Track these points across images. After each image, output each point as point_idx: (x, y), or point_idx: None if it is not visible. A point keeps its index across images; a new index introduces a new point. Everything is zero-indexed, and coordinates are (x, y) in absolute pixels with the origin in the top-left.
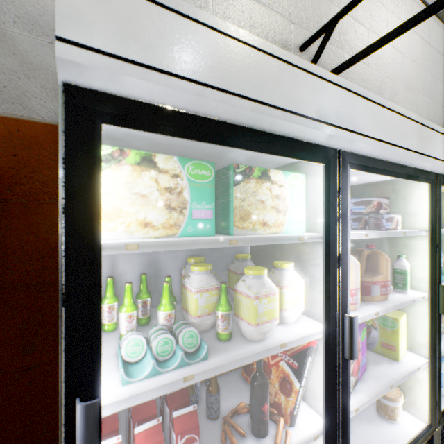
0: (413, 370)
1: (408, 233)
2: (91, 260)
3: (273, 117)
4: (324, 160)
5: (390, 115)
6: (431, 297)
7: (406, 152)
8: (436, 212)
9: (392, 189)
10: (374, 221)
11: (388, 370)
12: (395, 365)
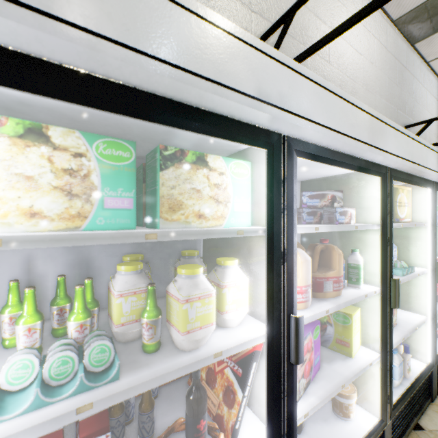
0: (366, 366)
1: (360, 227)
2: None
3: (200, 89)
4: (266, 145)
5: (340, 103)
6: (382, 291)
7: (357, 143)
8: (387, 206)
9: (347, 183)
10: (328, 215)
11: (341, 367)
12: (348, 362)
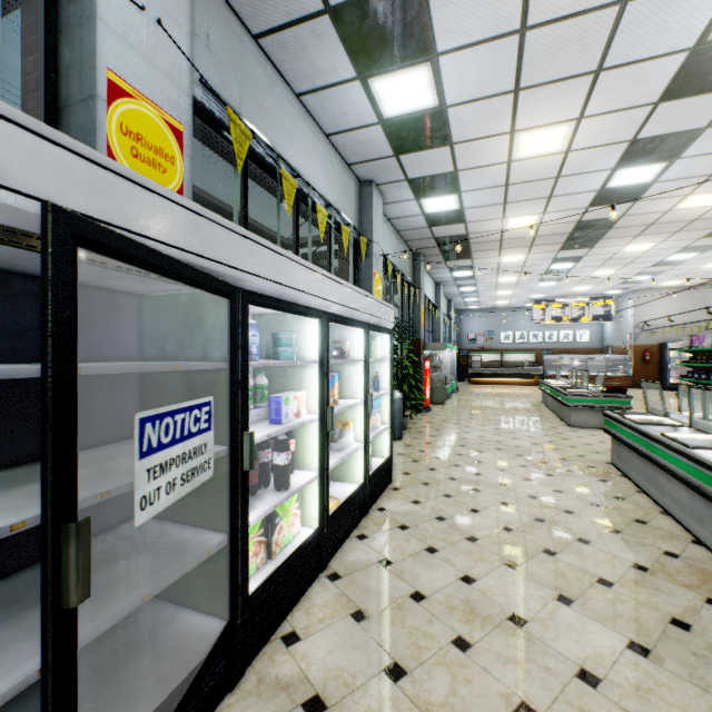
0: None
1: None
2: (669, 358)
3: None
4: None
5: None
6: None
7: None
8: None
9: None
10: None
11: None
12: None
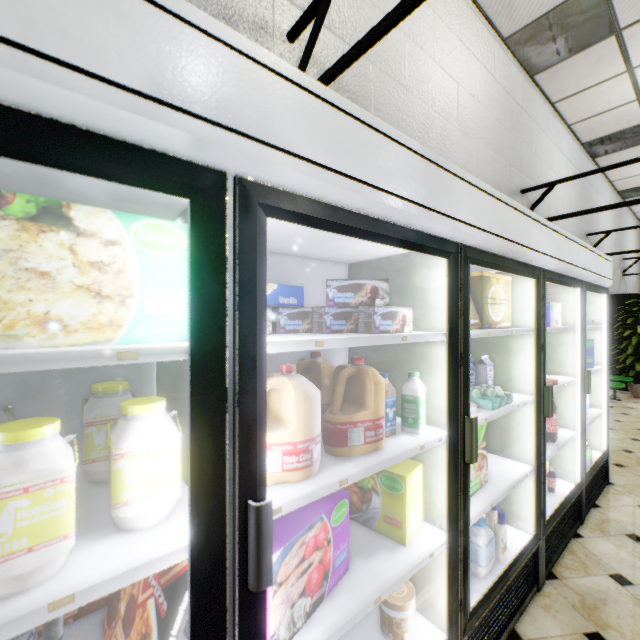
0: (422, 559)
1: (411, 338)
2: None
3: None
4: (187, 190)
5: (361, 131)
6: (450, 438)
7: (397, 202)
8: (459, 304)
9: (408, 267)
10: (364, 318)
11: (383, 565)
12: (397, 554)
